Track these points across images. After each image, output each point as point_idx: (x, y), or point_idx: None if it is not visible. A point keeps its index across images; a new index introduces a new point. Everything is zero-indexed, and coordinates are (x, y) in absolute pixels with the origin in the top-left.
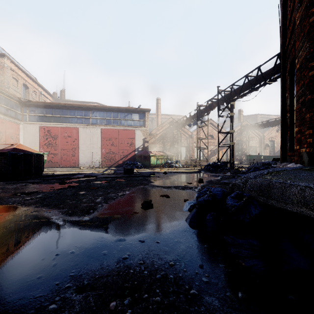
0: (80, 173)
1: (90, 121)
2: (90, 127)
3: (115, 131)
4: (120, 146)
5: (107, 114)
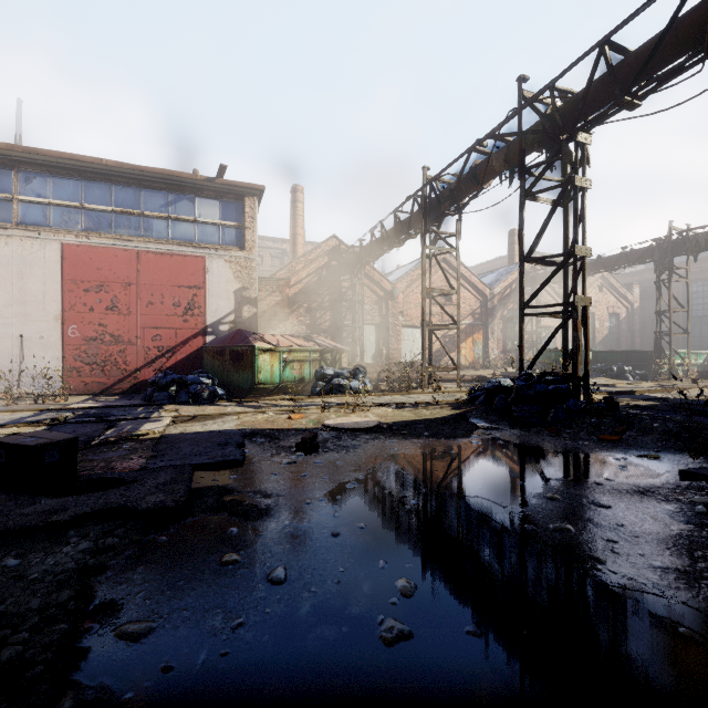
0: None
1: (13, 211)
2: (9, 236)
3: (124, 256)
4: (145, 316)
5: (90, 189)
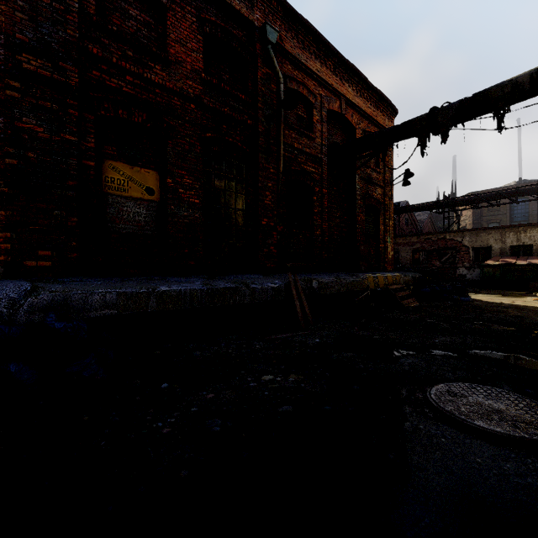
0: None
1: None
2: None
3: None
4: None
5: None
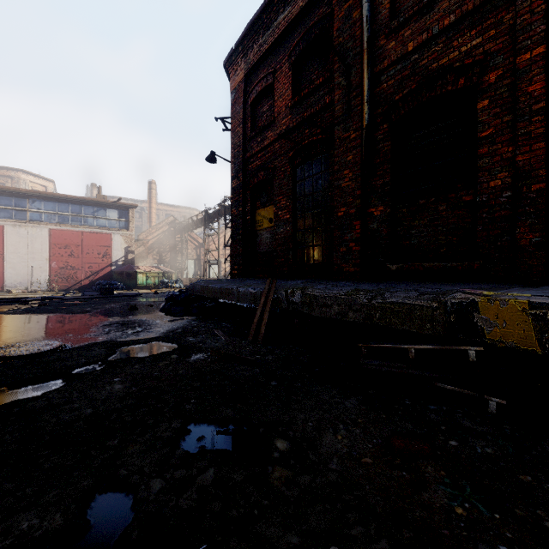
0: (29, 297)
1: (27, 216)
2: (27, 226)
3: (76, 234)
4: (85, 258)
5: (60, 206)
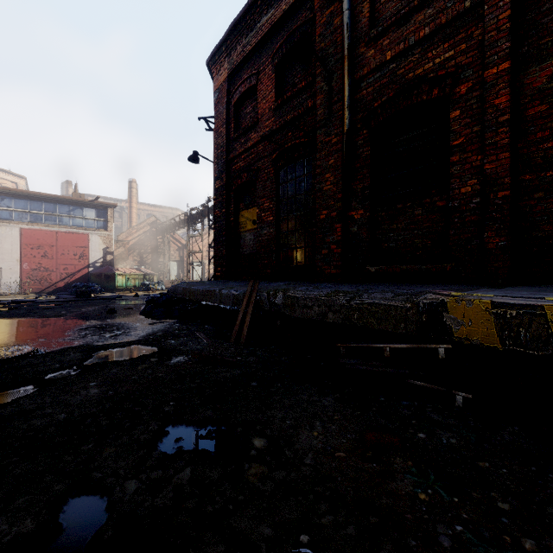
0: None
1: None
2: None
3: (50, 234)
4: (60, 259)
5: (33, 204)
